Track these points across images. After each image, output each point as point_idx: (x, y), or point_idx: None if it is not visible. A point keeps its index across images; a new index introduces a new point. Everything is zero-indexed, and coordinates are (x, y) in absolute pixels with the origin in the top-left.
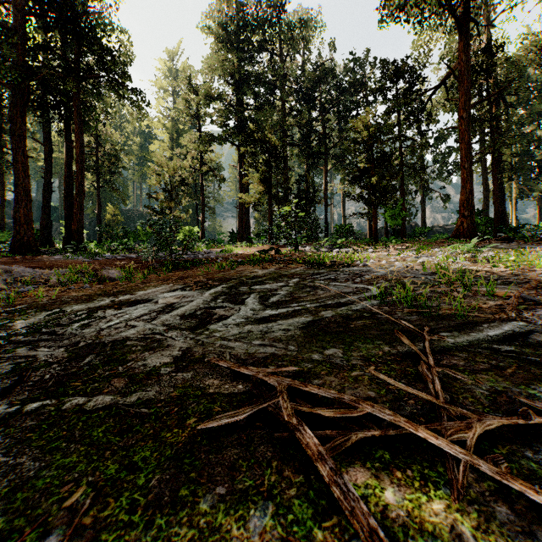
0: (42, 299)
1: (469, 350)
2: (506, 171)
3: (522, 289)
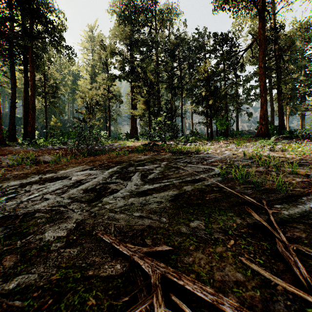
0: None
1: (303, 221)
2: (285, 99)
3: None
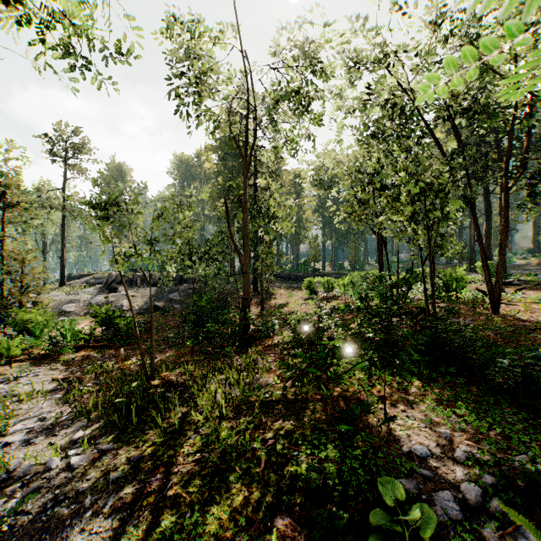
0: None
1: None
2: None
3: None
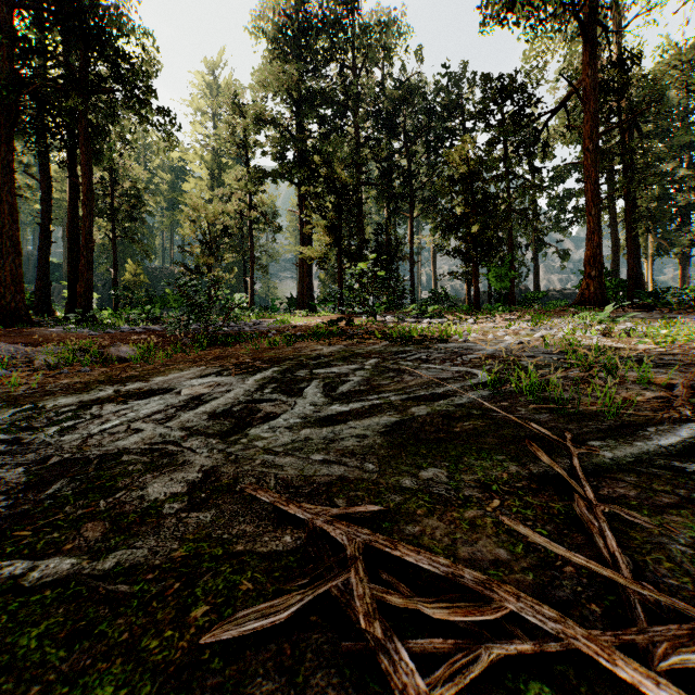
0: (19, 388)
1: (638, 470)
2: (643, 219)
3: (689, 374)
